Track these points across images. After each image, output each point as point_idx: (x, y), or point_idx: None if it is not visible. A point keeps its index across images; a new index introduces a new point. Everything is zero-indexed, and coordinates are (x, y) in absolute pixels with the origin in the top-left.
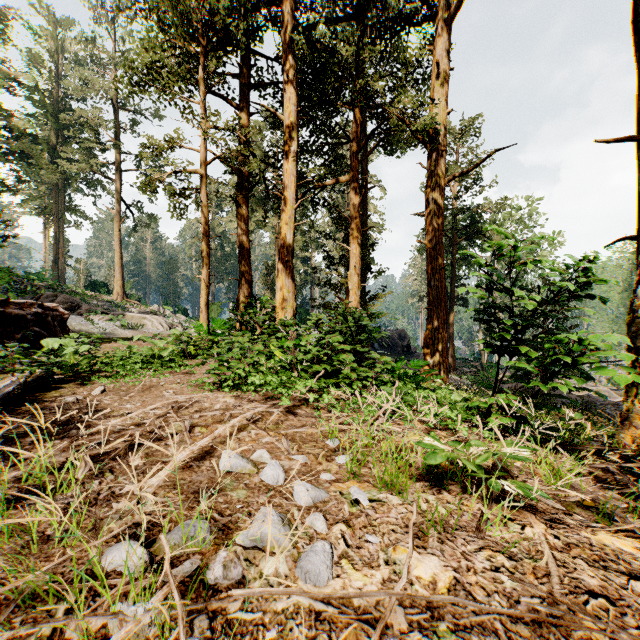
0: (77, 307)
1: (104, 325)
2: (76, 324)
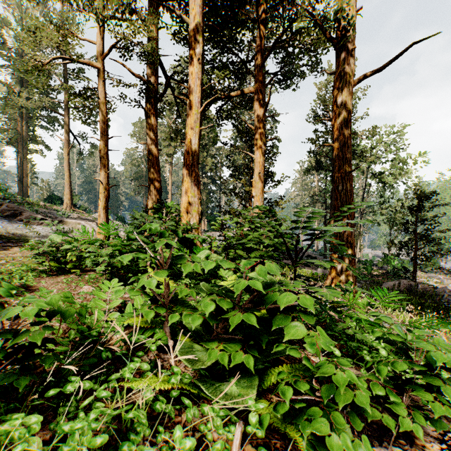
0: (20, 214)
1: (40, 229)
2: (12, 229)
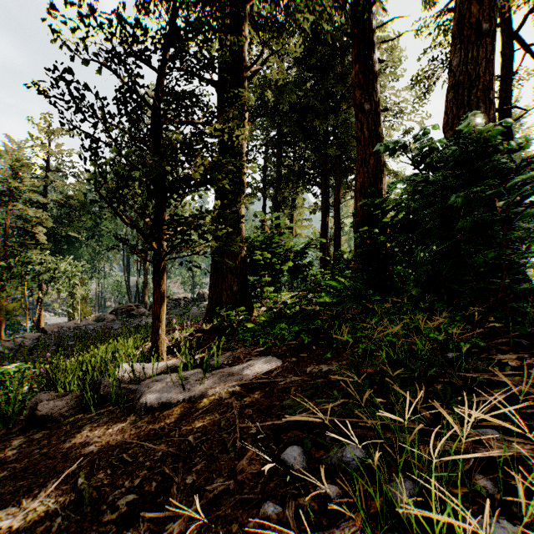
0: None
1: None
2: None
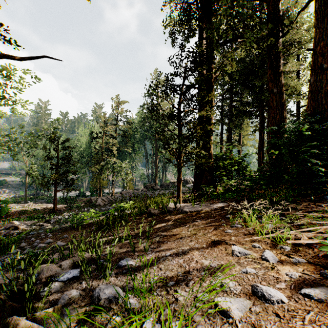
0: None
1: None
2: None
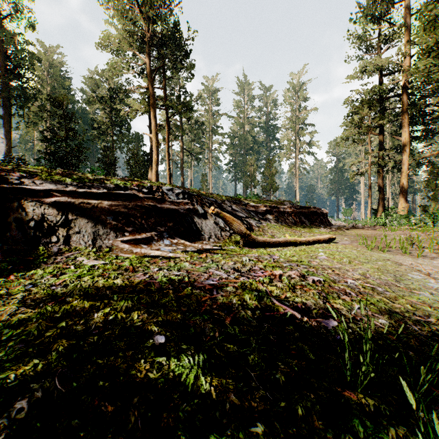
0: None
1: None
2: None
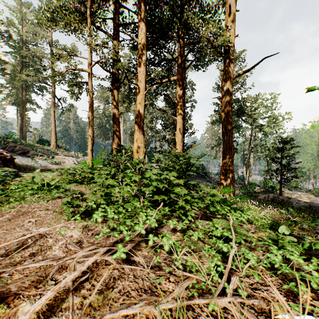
0: (27, 152)
1: (41, 162)
2: (25, 162)
